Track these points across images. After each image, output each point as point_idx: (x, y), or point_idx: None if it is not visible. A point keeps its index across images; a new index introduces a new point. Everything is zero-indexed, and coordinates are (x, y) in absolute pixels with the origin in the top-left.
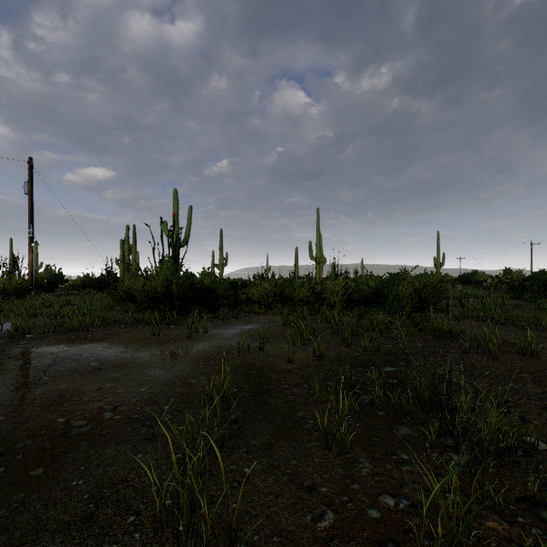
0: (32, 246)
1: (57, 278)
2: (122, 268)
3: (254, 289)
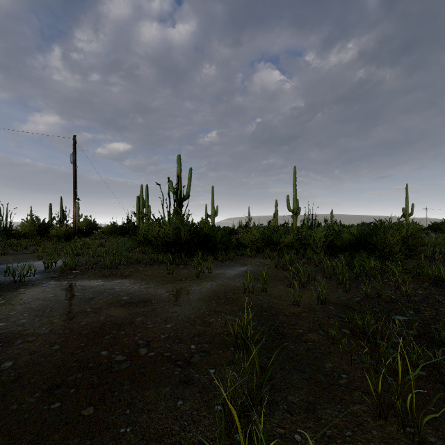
0: (75, 202)
1: (93, 226)
2: (138, 218)
3: (245, 235)
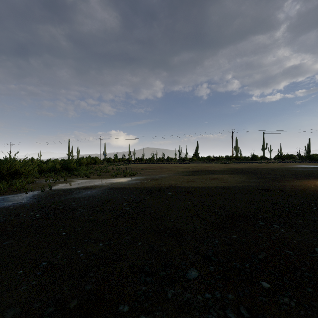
0: None
1: None
2: None
3: None
